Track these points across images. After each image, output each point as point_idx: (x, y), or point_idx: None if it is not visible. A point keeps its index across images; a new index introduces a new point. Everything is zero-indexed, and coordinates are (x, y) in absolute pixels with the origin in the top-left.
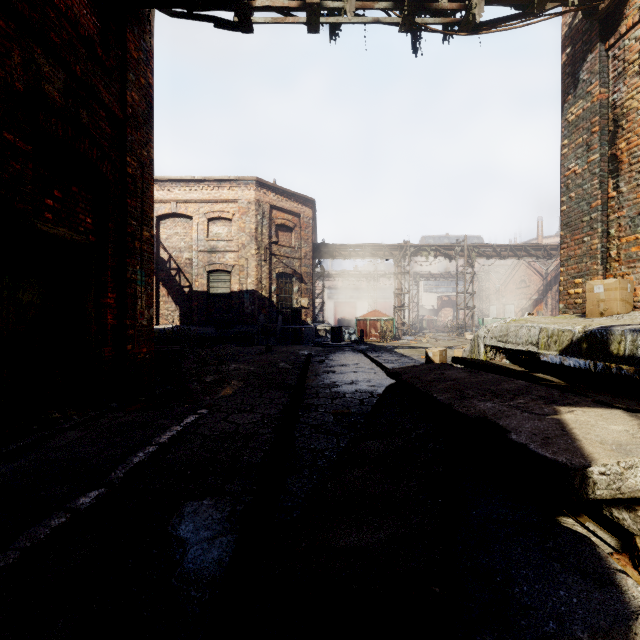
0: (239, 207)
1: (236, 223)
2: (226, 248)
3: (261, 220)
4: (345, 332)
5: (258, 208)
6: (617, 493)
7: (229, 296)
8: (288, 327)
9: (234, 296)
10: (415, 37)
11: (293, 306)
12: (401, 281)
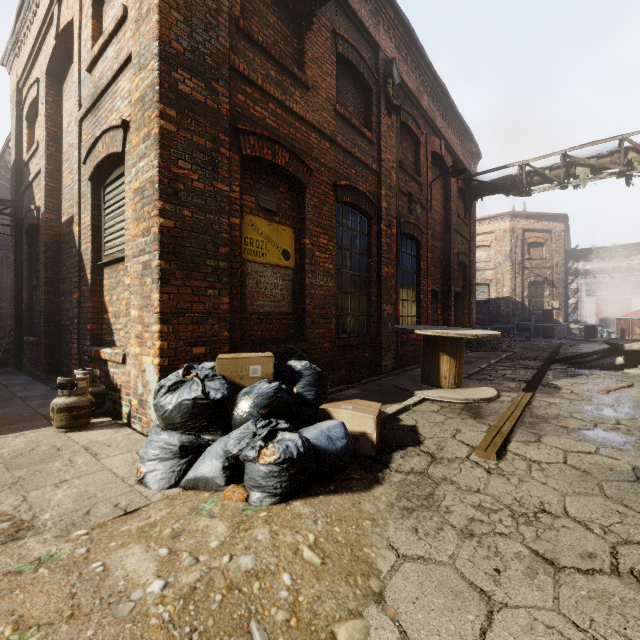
0: (496, 236)
1: (493, 248)
2: (485, 267)
3: (514, 243)
4: (603, 331)
5: (512, 234)
6: (630, 349)
7: (487, 302)
8: (540, 325)
9: (492, 302)
10: (628, 177)
11: (544, 308)
12: None
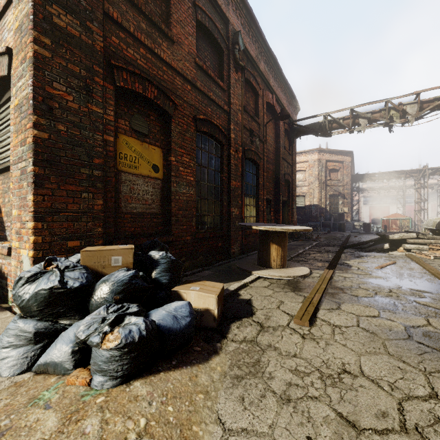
0: (309, 164)
1: (307, 172)
2: (302, 185)
3: (321, 169)
4: (374, 227)
5: (319, 163)
6: (393, 238)
7: (304, 208)
8: (337, 223)
9: (306, 208)
10: (390, 127)
11: (339, 212)
12: (420, 193)
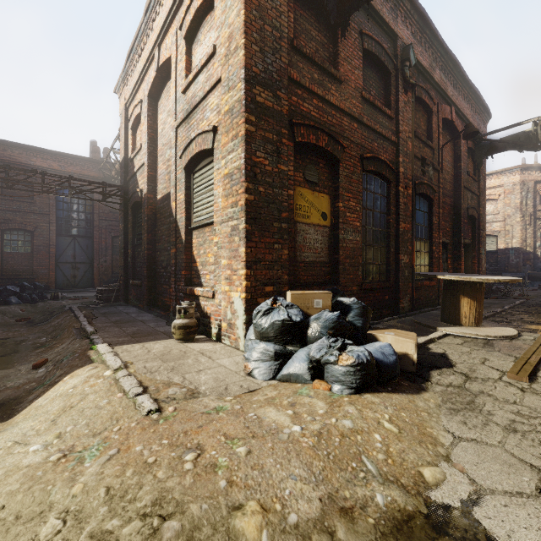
0: (504, 189)
1: (501, 201)
2: (492, 220)
3: (525, 195)
4: None
5: (522, 187)
6: None
7: (495, 252)
8: None
9: (500, 252)
10: None
11: None
12: None
